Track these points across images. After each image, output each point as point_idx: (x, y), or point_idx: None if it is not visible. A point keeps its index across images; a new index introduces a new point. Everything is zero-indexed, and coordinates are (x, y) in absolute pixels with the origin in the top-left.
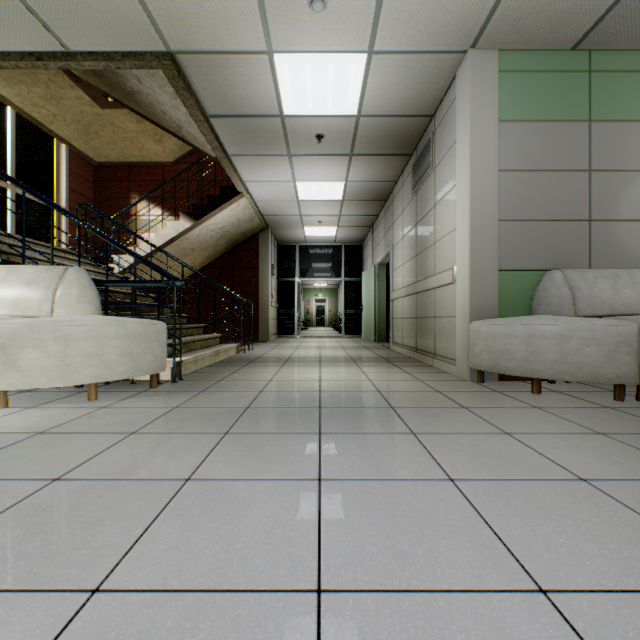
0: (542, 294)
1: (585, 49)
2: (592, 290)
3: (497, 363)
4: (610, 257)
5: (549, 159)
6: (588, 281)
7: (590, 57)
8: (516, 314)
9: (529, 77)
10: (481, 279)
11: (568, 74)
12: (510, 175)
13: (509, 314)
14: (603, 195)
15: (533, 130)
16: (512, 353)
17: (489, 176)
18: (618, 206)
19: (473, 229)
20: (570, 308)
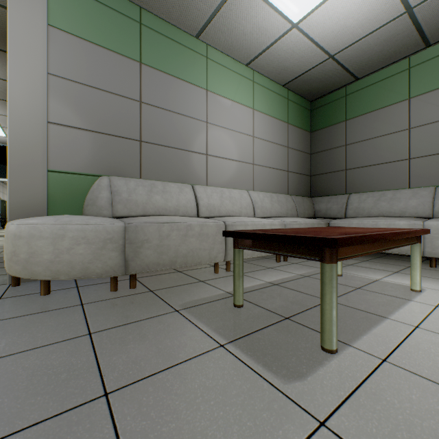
0: (90, 196)
1: (136, 3)
2: (131, 195)
3: (10, 266)
4: (157, 172)
5: (105, 81)
6: (130, 188)
7: (141, 12)
8: (71, 214)
9: (85, 0)
10: (26, 177)
11: (123, 16)
12: (64, 82)
13: (63, 214)
14: (151, 124)
15: (89, 49)
16: (19, 255)
17: (36, 74)
18: (162, 135)
19: (14, 124)
20: (109, 209)
